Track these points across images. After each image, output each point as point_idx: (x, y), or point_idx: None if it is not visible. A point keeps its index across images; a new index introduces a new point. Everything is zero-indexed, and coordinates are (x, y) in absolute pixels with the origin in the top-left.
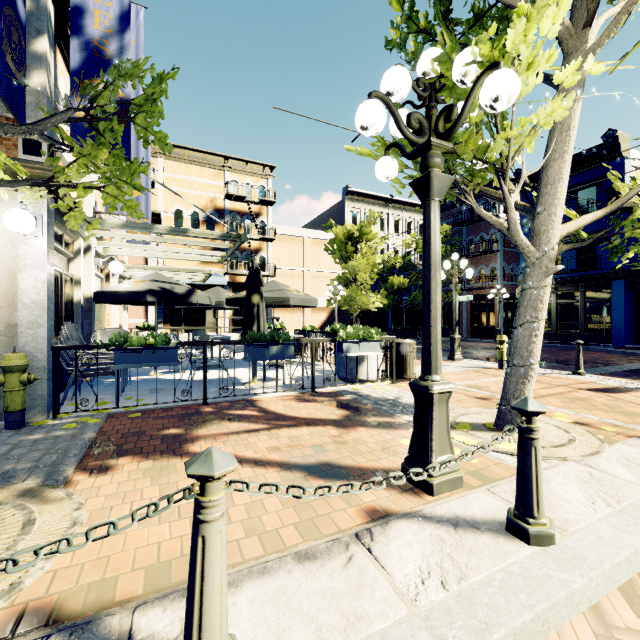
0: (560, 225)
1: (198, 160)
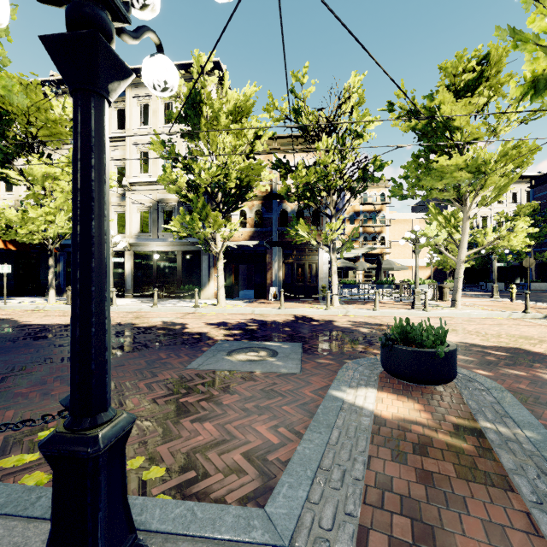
0: (464, 253)
1: None
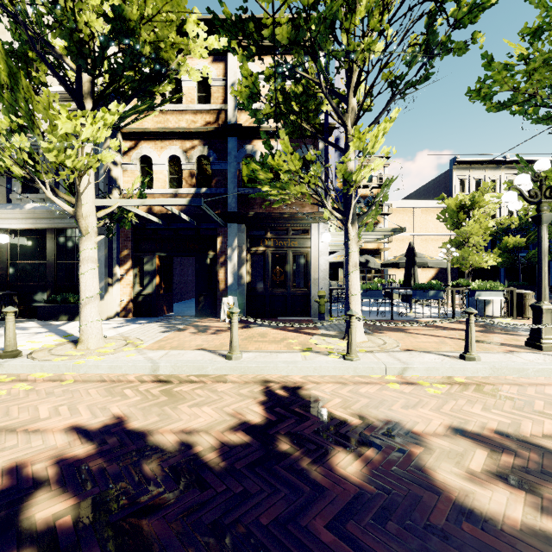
0: None
1: None
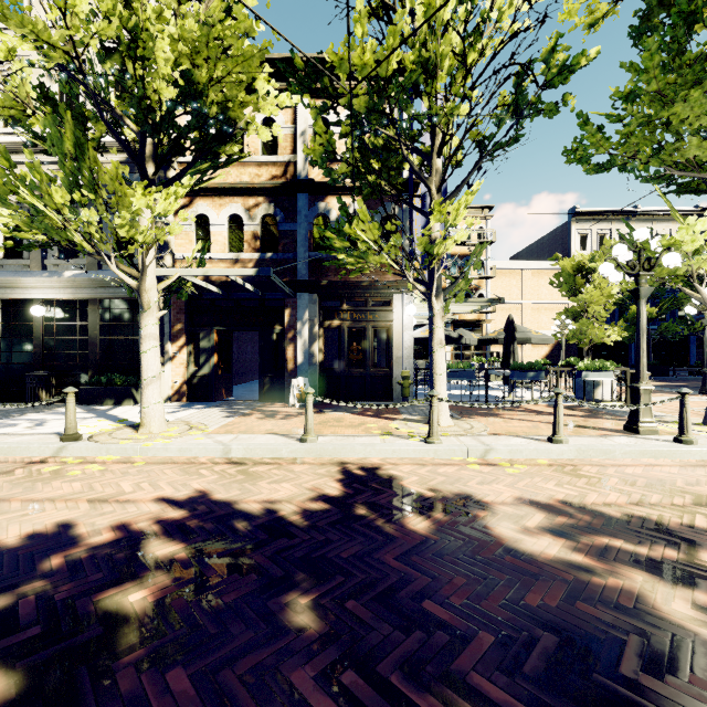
0: None
1: None
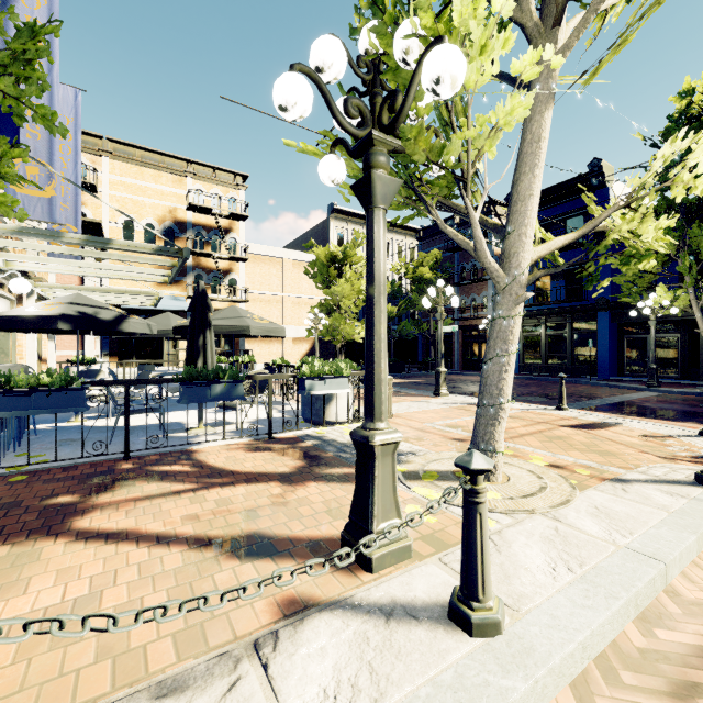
0: (531, 247)
1: (154, 162)
